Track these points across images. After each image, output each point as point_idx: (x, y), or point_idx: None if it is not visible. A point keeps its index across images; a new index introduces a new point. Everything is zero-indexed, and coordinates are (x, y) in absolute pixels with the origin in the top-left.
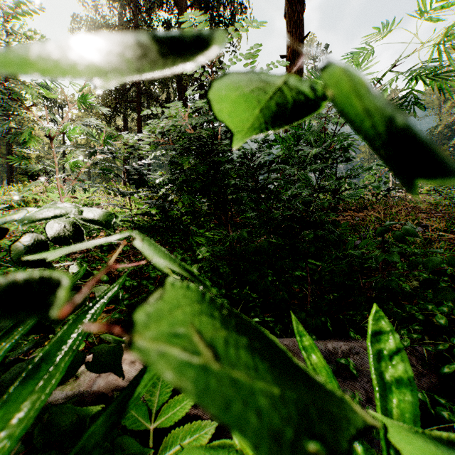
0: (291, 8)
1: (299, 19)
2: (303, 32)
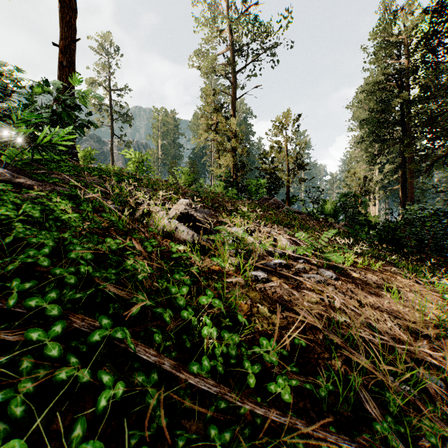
0: (63, 9)
1: (71, 23)
2: (75, 34)
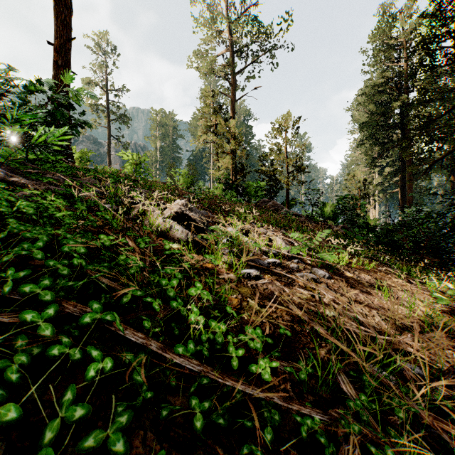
0: (58, 7)
1: (66, 21)
2: (71, 33)
